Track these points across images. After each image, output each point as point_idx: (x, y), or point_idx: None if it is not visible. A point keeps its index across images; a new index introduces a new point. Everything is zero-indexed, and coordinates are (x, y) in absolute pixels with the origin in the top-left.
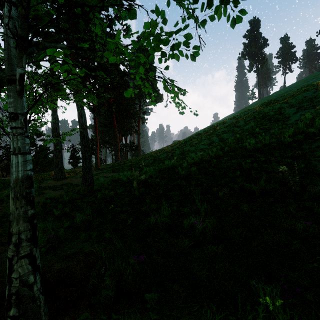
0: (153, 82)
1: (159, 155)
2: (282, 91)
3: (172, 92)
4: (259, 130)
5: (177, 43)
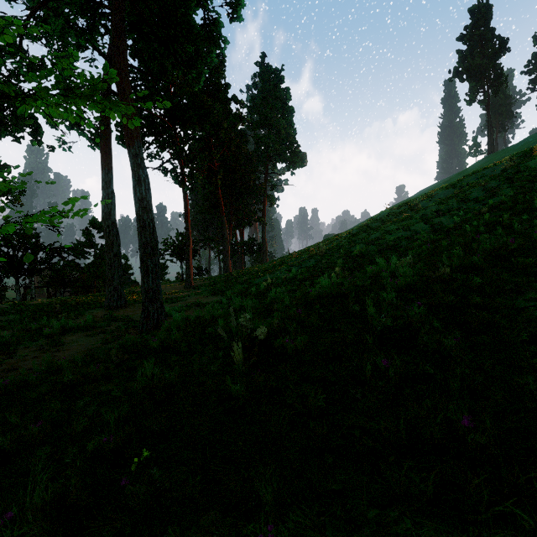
0: (289, 133)
1: (300, 261)
2: None
3: None
4: None
5: None
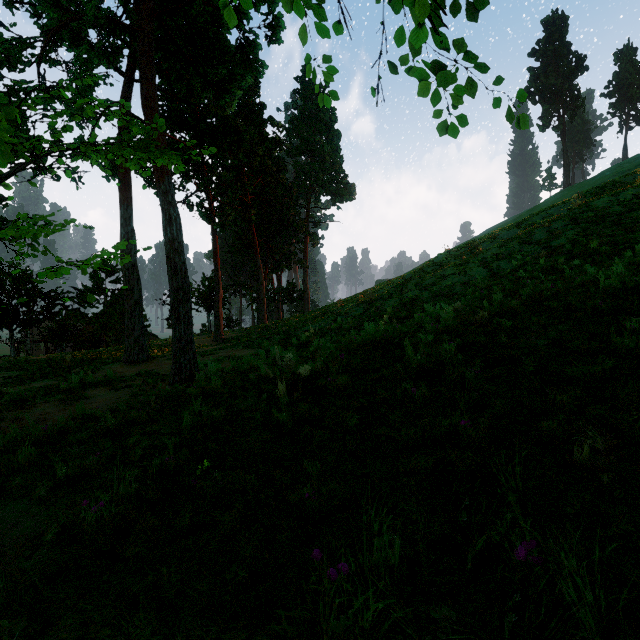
0: (334, 160)
1: (347, 310)
2: (625, 166)
3: None
4: (600, 246)
5: None
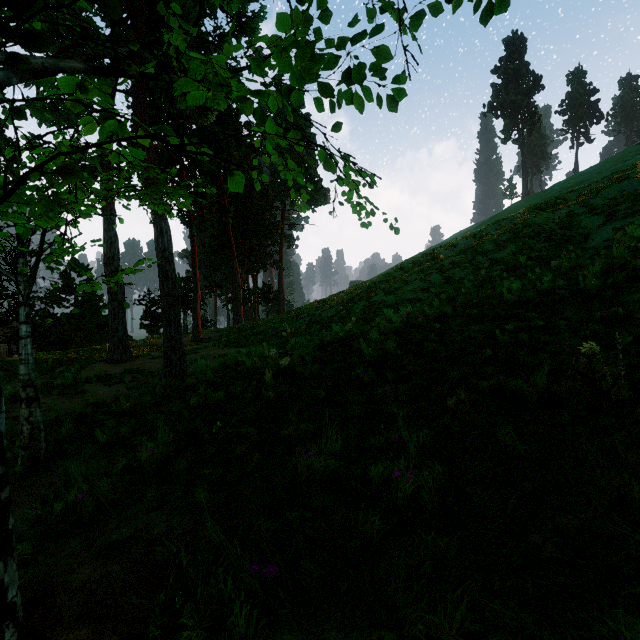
0: (309, 165)
1: (321, 311)
2: (571, 181)
3: (344, 180)
4: (528, 261)
5: (355, 67)
